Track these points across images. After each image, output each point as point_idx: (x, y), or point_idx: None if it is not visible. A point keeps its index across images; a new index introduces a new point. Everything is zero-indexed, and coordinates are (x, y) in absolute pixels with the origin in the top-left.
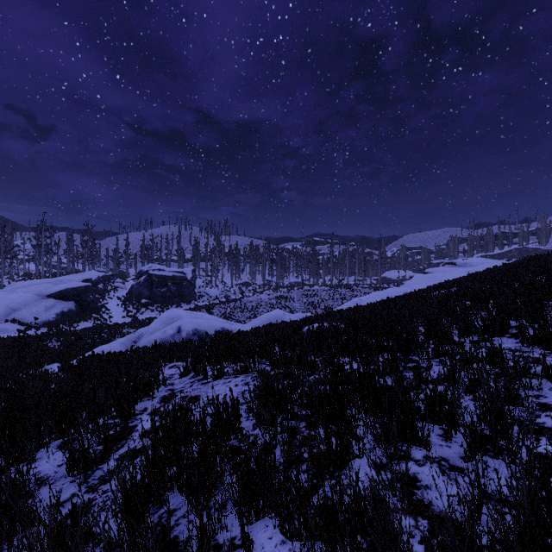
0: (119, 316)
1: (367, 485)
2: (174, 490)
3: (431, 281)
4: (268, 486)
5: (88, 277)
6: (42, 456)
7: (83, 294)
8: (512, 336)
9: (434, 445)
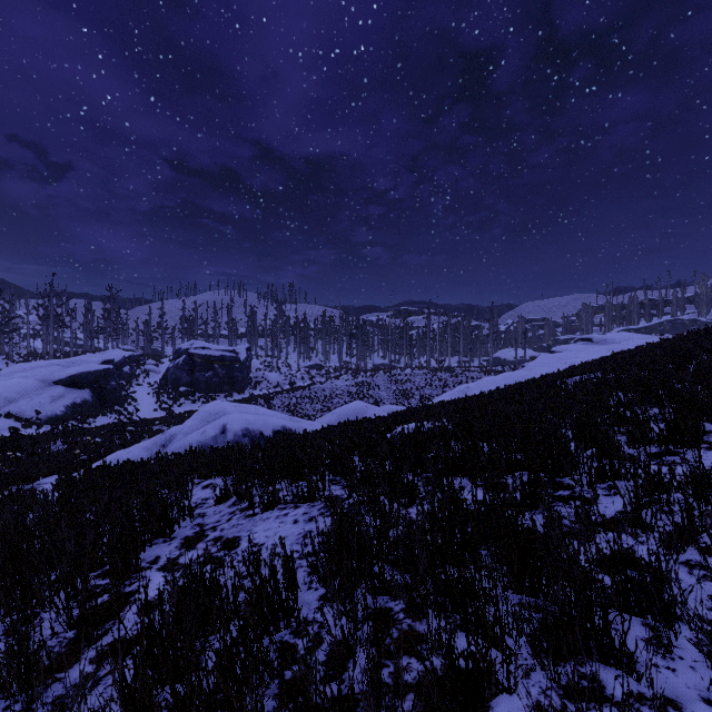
0: (149, 409)
1: None
2: None
3: (561, 363)
4: None
5: (109, 357)
6: None
7: (102, 380)
8: None
9: (643, 665)
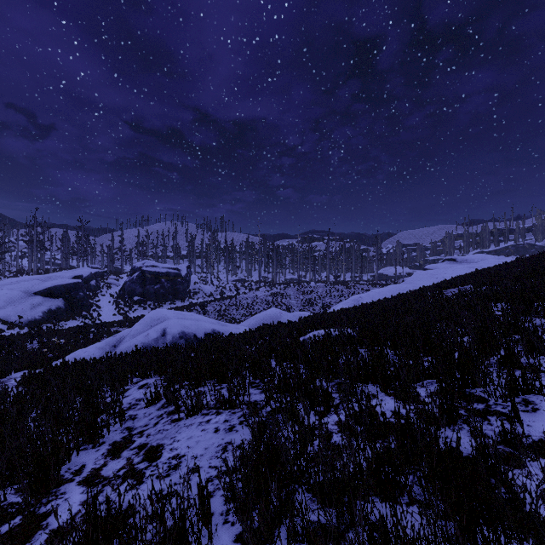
0: (110, 314)
1: None
2: None
3: (434, 278)
4: None
5: (79, 273)
6: None
7: (72, 291)
8: None
9: None
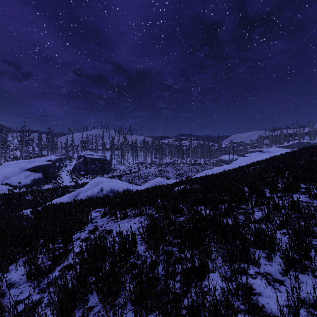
0: (68, 181)
1: (224, 299)
2: (94, 292)
3: (248, 161)
4: (154, 292)
5: (50, 159)
6: (13, 268)
7: (47, 169)
8: (302, 193)
9: (261, 264)
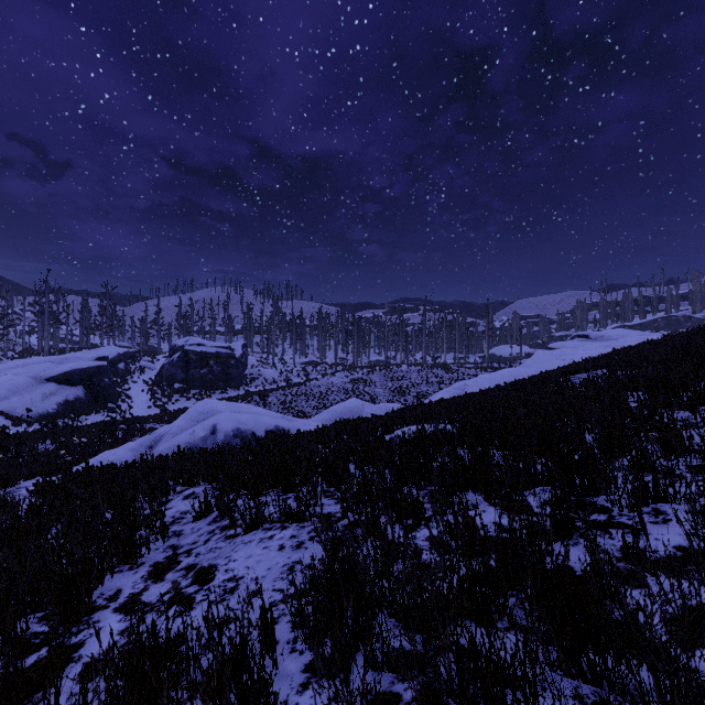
0: (143, 407)
1: None
2: None
3: (560, 360)
4: None
5: (103, 354)
6: None
7: (95, 377)
8: None
9: None
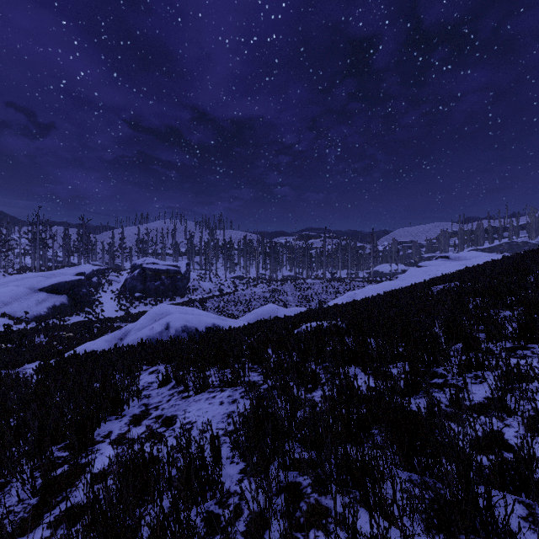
0: (112, 310)
1: None
2: None
3: (426, 275)
4: None
5: (81, 270)
6: None
7: (75, 288)
8: None
9: None
